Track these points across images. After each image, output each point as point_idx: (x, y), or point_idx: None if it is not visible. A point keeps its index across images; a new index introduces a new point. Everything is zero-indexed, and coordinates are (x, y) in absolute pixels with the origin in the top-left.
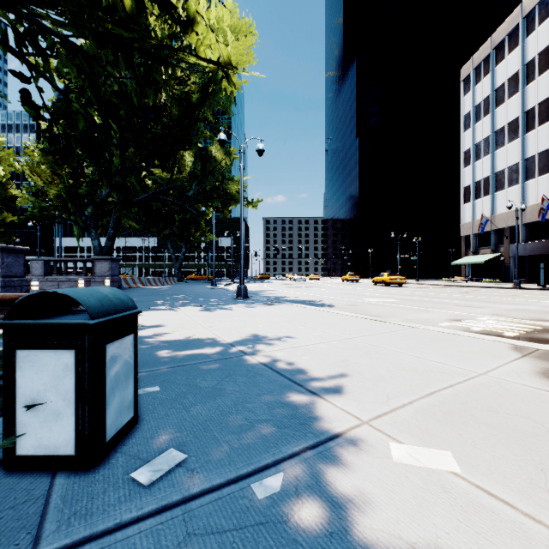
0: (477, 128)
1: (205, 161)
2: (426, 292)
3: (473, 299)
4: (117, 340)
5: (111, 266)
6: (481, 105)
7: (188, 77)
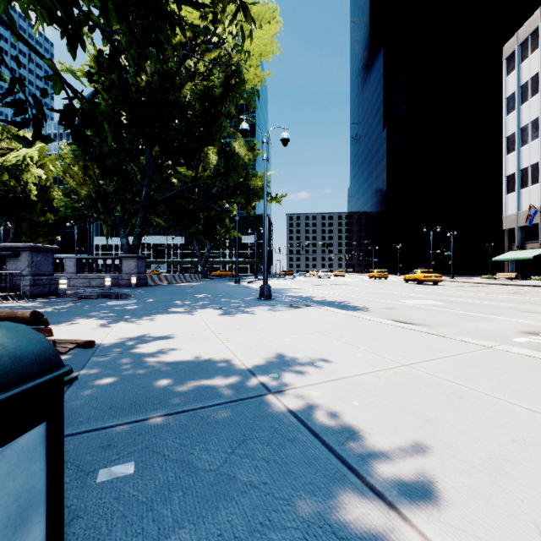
0: (523, 110)
1: (228, 157)
2: (470, 292)
3: (533, 302)
4: None
5: (138, 264)
6: (528, 85)
7: (211, 72)
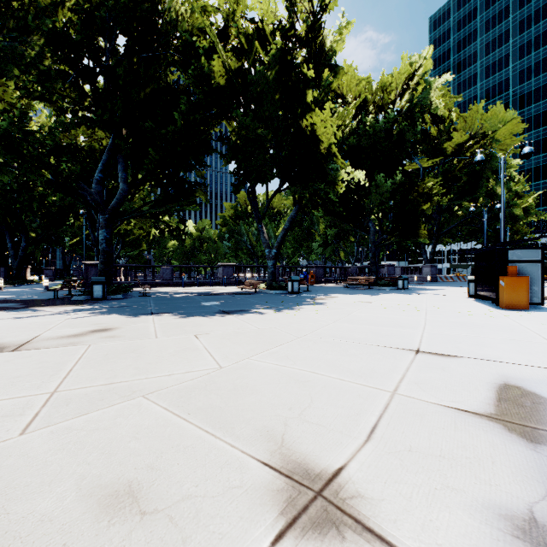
0: None
1: (492, 197)
2: None
3: None
4: (405, 280)
5: (431, 269)
6: None
7: (473, 155)
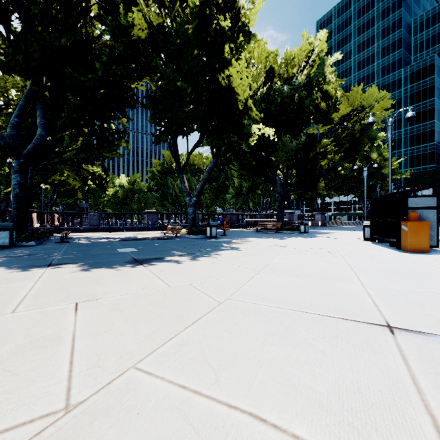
0: None
1: (368, 160)
2: None
3: None
4: (306, 225)
5: (321, 216)
6: None
7: (354, 125)
